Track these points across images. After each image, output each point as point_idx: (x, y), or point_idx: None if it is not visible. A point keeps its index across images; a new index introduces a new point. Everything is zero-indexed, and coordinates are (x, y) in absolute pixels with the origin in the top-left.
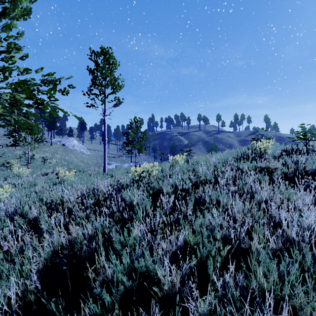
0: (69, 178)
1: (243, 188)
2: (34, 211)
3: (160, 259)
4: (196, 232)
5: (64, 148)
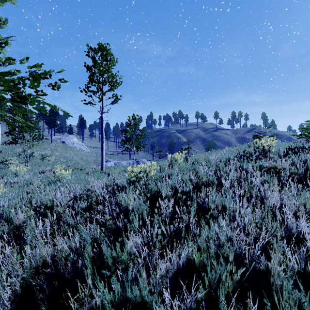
0: (65, 177)
1: (251, 192)
2: (21, 215)
3: (158, 282)
4: (202, 249)
5: (64, 146)
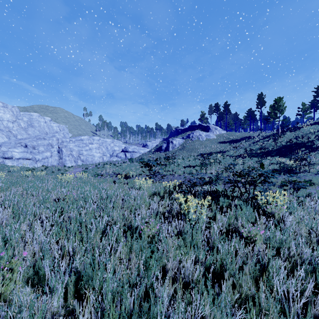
0: None
1: None
2: None
3: None
4: None
5: None
